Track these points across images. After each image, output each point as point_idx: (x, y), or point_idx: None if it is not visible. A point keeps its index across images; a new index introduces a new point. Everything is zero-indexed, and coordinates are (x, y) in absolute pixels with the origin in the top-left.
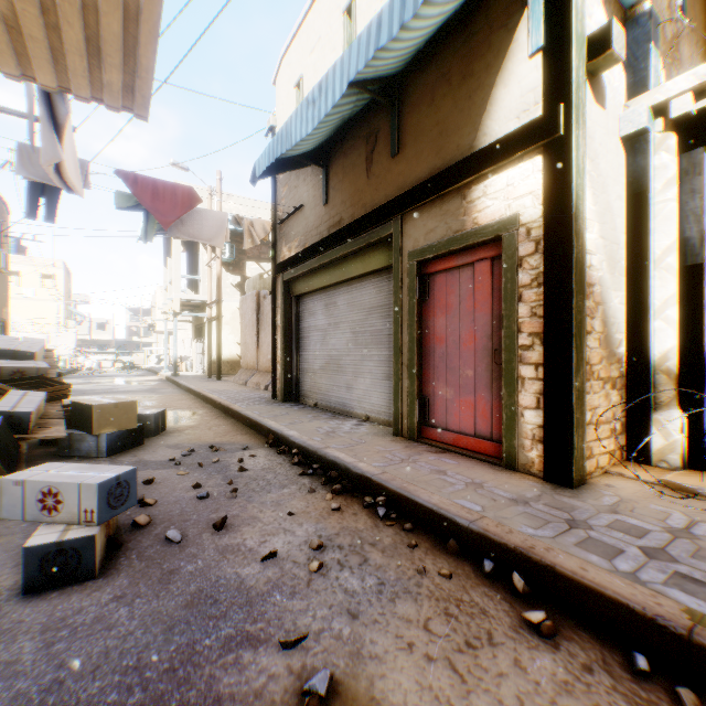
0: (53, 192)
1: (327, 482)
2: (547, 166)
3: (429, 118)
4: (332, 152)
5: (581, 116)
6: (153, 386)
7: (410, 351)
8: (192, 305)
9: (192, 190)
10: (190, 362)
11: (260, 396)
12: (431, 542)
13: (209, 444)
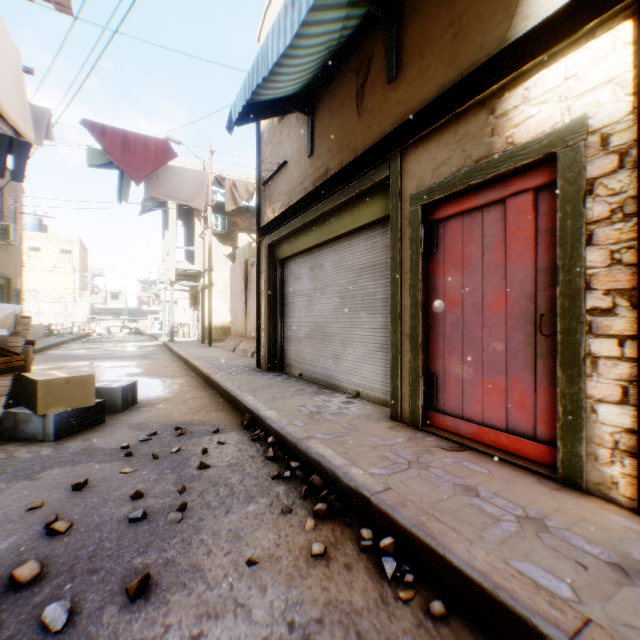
0: (21, 149)
1: (307, 494)
2: None
3: (439, 22)
4: (318, 97)
5: None
6: (148, 352)
7: (413, 317)
8: (188, 274)
9: (166, 143)
10: (187, 328)
11: (245, 364)
12: None
13: (176, 423)
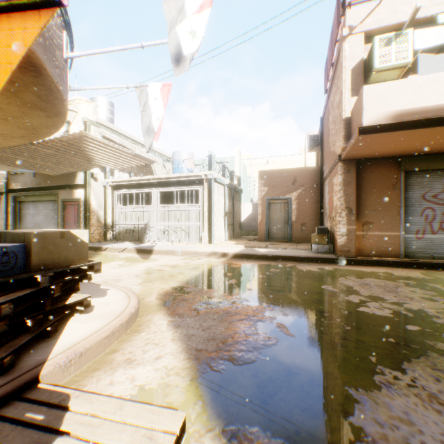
0: None
1: None
2: (85, 192)
3: None
4: None
5: (90, 185)
6: None
7: (62, 221)
8: None
9: None
10: None
11: None
12: None
13: None
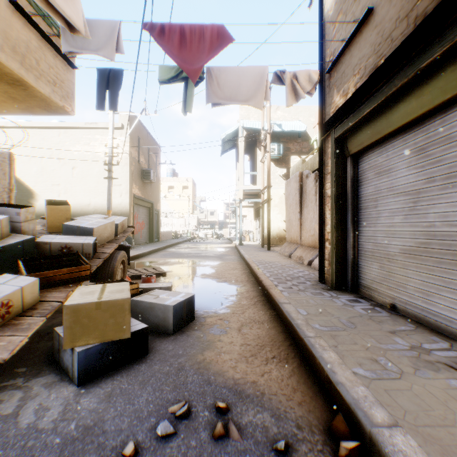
0: (114, 82)
1: None
2: None
3: None
4: None
5: None
6: (223, 252)
7: None
8: (252, 194)
9: (222, 28)
10: (251, 235)
11: (304, 275)
12: None
13: (222, 383)
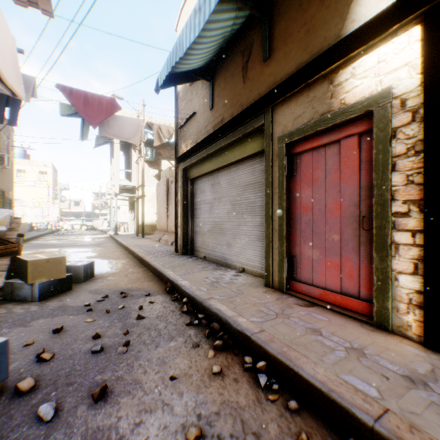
0: (15, 103)
1: (209, 335)
2: (428, 32)
3: (297, 22)
4: (216, 69)
5: None
6: (100, 242)
7: (280, 218)
8: (127, 189)
9: (114, 100)
10: (126, 225)
11: (167, 250)
12: (323, 432)
13: (121, 289)
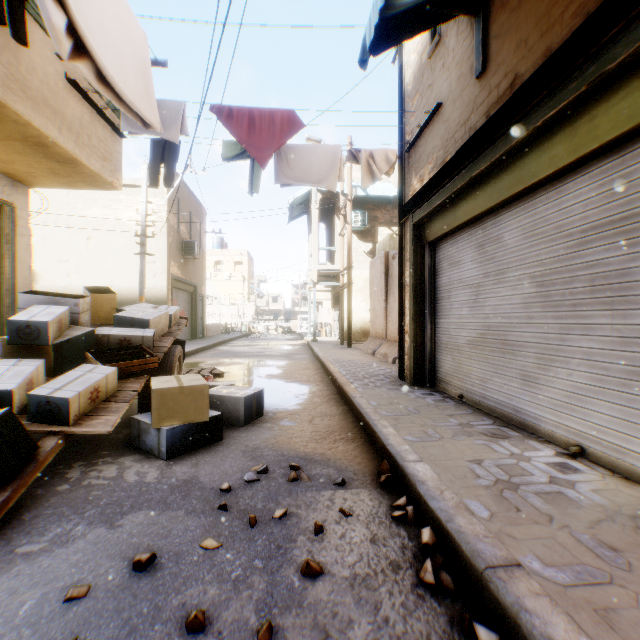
0: (170, 155)
1: None
2: None
3: None
4: None
5: None
6: (292, 351)
7: None
8: (329, 275)
9: (292, 114)
10: (329, 328)
11: (385, 373)
12: None
13: (294, 455)
